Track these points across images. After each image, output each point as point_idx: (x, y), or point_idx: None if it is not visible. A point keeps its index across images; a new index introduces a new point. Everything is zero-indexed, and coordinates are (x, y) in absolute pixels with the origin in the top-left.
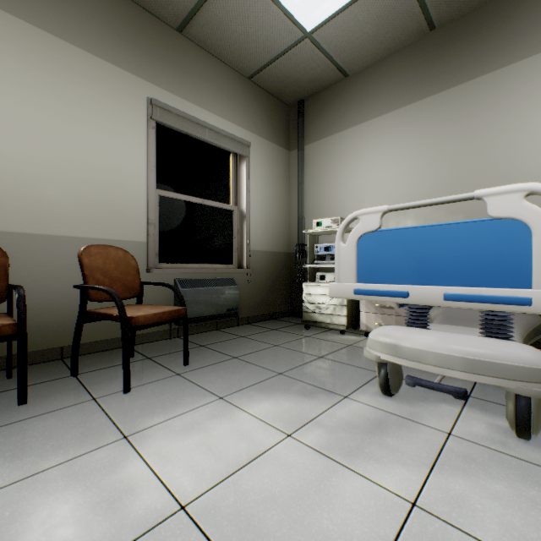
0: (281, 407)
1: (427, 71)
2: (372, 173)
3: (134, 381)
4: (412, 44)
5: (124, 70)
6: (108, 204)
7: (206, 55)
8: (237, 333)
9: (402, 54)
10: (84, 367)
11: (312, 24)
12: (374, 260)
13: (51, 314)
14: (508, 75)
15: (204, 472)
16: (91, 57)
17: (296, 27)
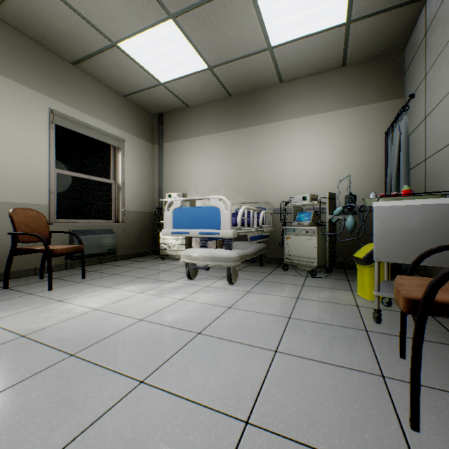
0: (139, 287)
1: (228, 117)
2: (202, 167)
3: (52, 287)
4: (222, 100)
5: (32, 89)
6: (20, 179)
7: (93, 80)
8: (115, 264)
9: (217, 103)
10: (9, 285)
11: (164, 80)
12: (179, 220)
13: None
14: (260, 130)
15: (103, 303)
16: (8, 80)
17: (154, 79)
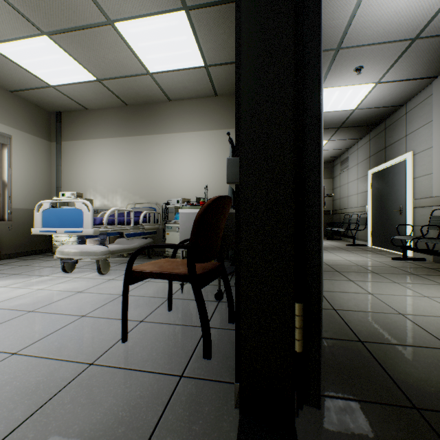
0: (6, 282)
1: (126, 124)
2: (101, 168)
3: None
4: (120, 107)
5: None
6: None
7: None
8: None
9: (115, 110)
10: None
11: (53, 83)
12: (48, 220)
13: None
14: (153, 139)
15: None
16: None
17: (42, 81)
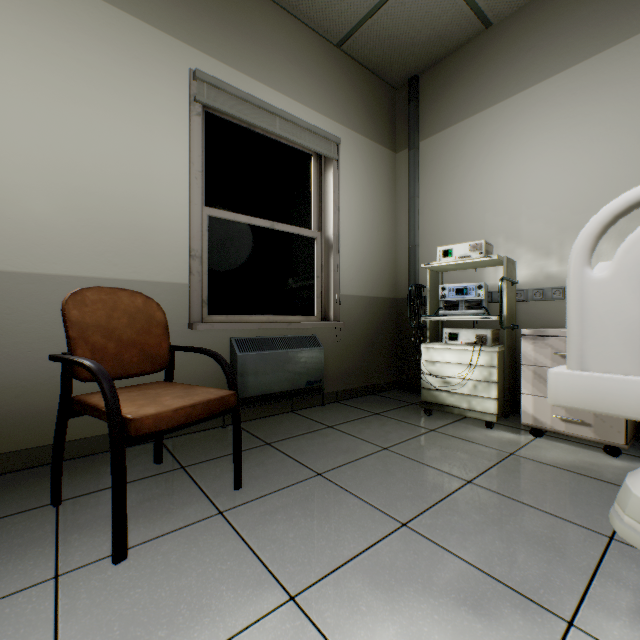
0: None
1: None
2: (533, 171)
3: (143, 527)
4: None
5: (155, 28)
6: (130, 227)
7: (277, 10)
8: (321, 419)
9: None
10: (79, 483)
11: None
12: None
13: (42, 394)
14: None
15: None
16: (104, 5)
17: None
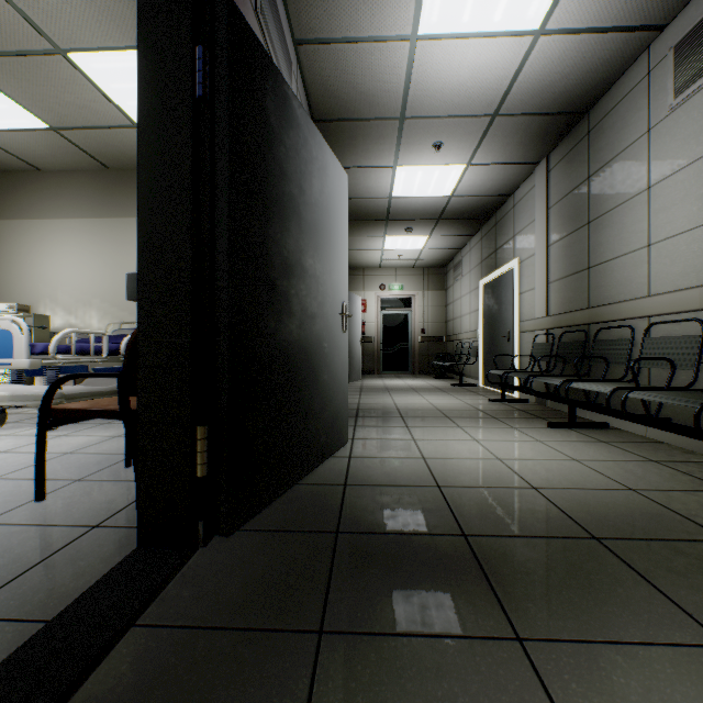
0: None
1: (107, 198)
2: (65, 266)
3: None
4: (97, 171)
5: None
6: None
7: None
8: None
9: (89, 175)
10: None
11: None
12: None
13: None
14: None
15: None
16: None
17: None
